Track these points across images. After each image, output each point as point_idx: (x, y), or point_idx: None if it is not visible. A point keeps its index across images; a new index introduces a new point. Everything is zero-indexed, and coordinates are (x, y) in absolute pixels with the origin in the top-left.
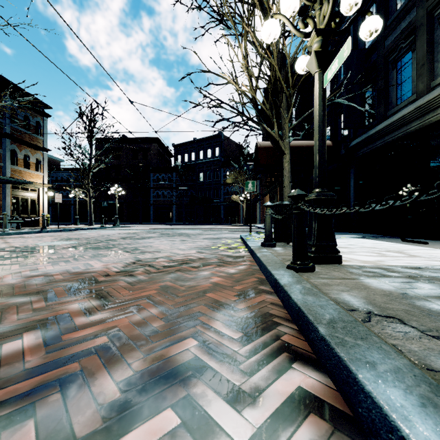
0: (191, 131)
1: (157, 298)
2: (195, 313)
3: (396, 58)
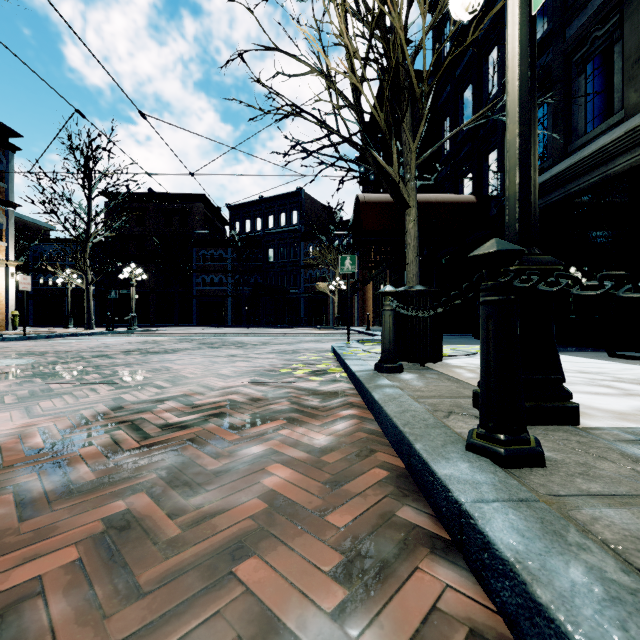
0: (251, 175)
1: (53, 603)
2: None
3: (585, 56)
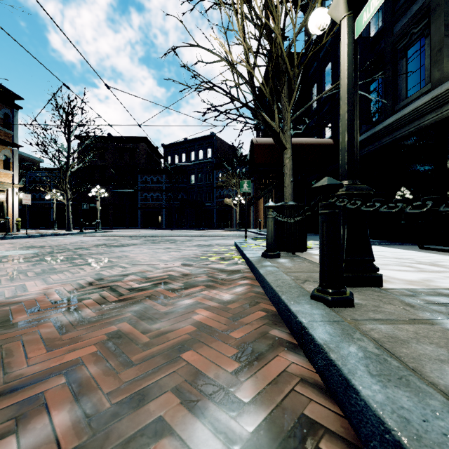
0: (179, 126)
1: (90, 368)
2: (151, 422)
3: (406, 46)
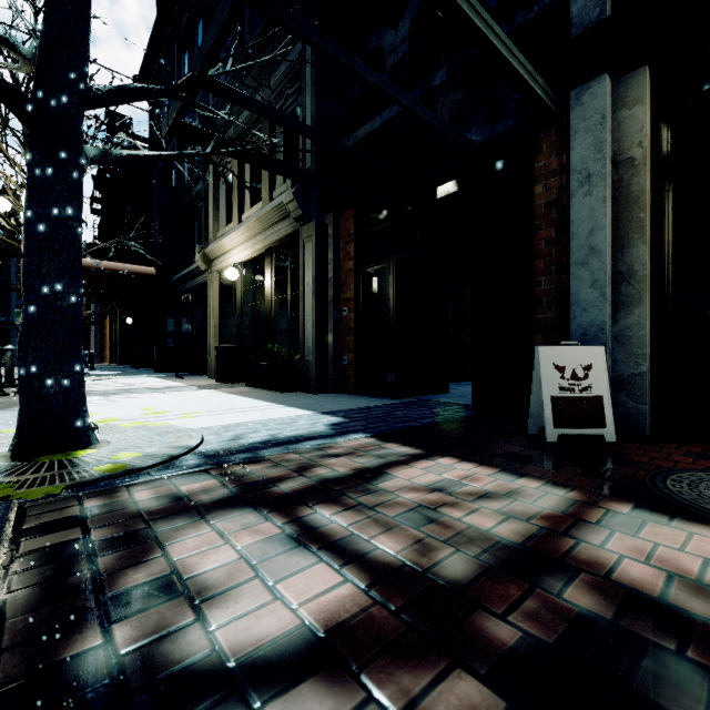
0: None
1: None
2: None
3: (197, 213)
